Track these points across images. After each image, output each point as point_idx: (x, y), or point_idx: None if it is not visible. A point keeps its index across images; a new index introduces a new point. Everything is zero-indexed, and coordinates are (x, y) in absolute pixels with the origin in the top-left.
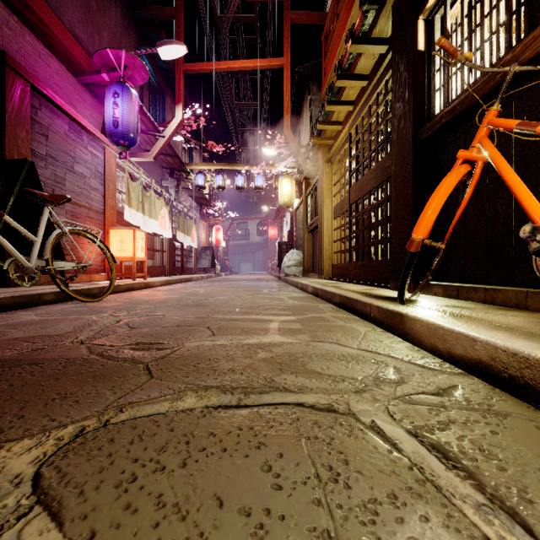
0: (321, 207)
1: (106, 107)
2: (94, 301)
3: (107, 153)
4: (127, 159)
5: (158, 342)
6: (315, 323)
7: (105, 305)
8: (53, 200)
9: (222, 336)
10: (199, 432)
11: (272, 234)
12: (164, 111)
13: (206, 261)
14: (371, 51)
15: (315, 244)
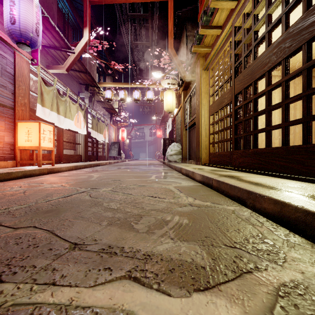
0: (199, 107)
1: (4, 5)
2: None
3: (17, 57)
4: (39, 65)
5: None
6: None
7: None
8: None
9: None
10: None
11: (159, 135)
12: None
13: (114, 151)
14: None
15: (191, 138)
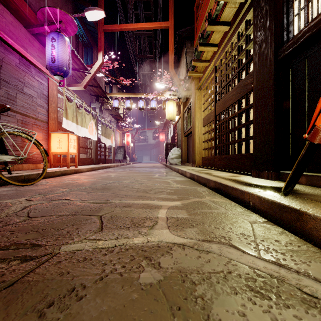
0: (194, 119)
1: (47, 48)
2: (28, 185)
3: (50, 82)
4: (64, 86)
5: (33, 244)
6: (200, 210)
7: (33, 189)
8: None
9: (109, 231)
10: None
11: (162, 139)
12: (93, 59)
13: (120, 155)
14: (234, 0)
15: (189, 144)
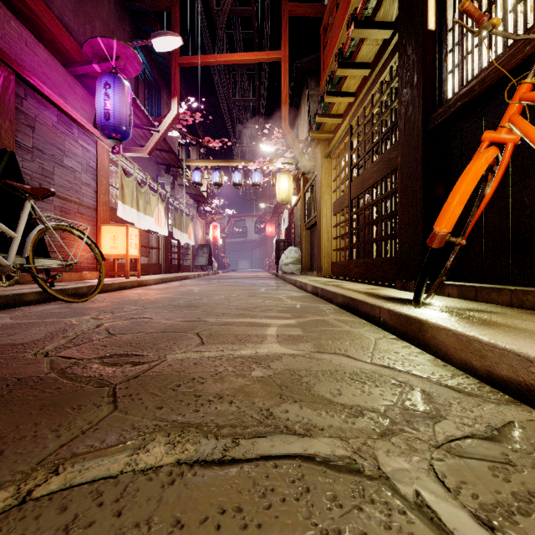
0: (320, 204)
1: (97, 99)
2: (80, 301)
3: (99, 147)
4: (121, 153)
5: (135, 354)
6: (318, 328)
7: (91, 306)
8: (35, 193)
9: (212, 345)
10: (159, 518)
11: (270, 232)
12: (160, 107)
13: (203, 258)
14: (375, 37)
15: (313, 241)
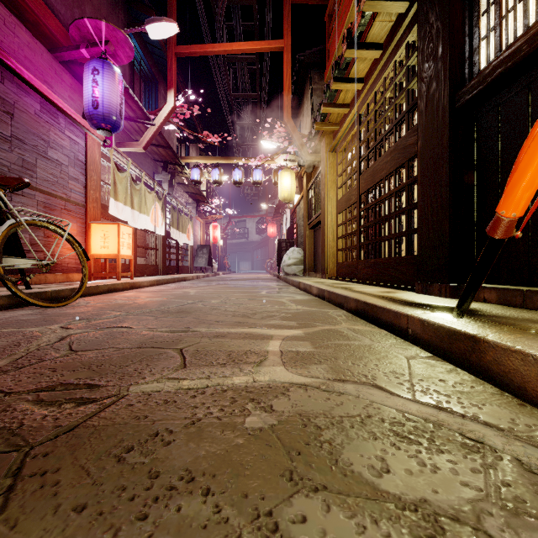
0: (325, 201)
1: (85, 86)
2: (58, 306)
3: (89, 139)
4: (113, 147)
5: (88, 384)
6: (332, 342)
7: (67, 312)
8: (5, 183)
9: (196, 368)
10: None
11: (272, 233)
12: (157, 101)
13: (202, 259)
14: (389, 10)
15: (317, 241)
